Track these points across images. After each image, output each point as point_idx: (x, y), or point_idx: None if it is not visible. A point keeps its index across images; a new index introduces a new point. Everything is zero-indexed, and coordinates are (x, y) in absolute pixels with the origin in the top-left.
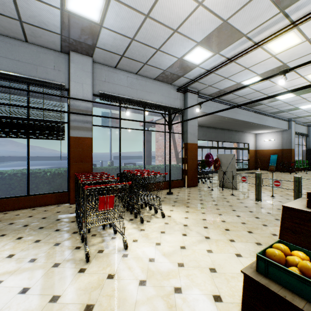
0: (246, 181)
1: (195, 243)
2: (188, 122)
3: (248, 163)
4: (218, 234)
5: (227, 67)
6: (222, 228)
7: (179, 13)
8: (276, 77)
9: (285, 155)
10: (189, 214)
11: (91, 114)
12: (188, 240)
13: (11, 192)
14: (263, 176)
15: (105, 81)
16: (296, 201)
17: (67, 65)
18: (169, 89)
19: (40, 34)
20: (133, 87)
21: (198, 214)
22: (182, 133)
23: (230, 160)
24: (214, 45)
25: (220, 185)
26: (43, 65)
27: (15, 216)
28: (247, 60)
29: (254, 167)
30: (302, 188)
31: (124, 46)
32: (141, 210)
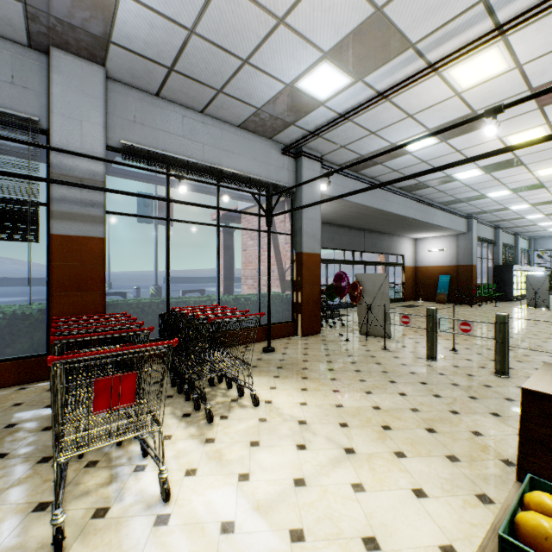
0: (410, 323)
1: (326, 468)
2: (303, 213)
3: (402, 289)
4: (370, 441)
5: (376, 111)
6: (376, 425)
7: None
8: (458, 136)
9: (462, 276)
10: (309, 395)
11: (100, 188)
12: (310, 460)
13: None
14: None
15: (134, 122)
16: (543, 375)
17: (45, 78)
18: (267, 149)
19: None
20: (196, 139)
21: (326, 394)
22: (293, 235)
23: (378, 285)
24: (354, 62)
25: (361, 331)
26: None
27: None
28: (412, 99)
29: (413, 297)
30: None
31: (173, 46)
32: (209, 390)
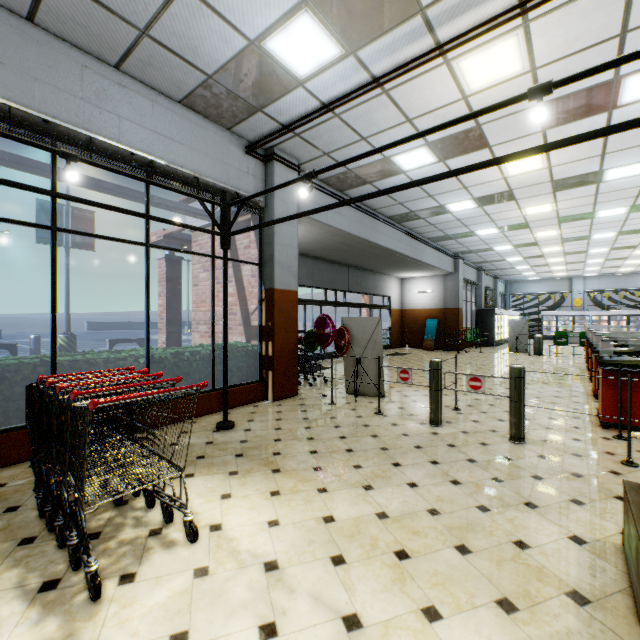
0: (410, 379)
1: None
2: (275, 236)
3: (389, 335)
4: (383, 591)
5: (370, 107)
6: (387, 552)
7: None
8: (458, 156)
9: (449, 320)
10: (283, 504)
11: None
12: None
13: None
14: (418, 360)
15: None
16: None
17: None
18: (225, 143)
19: None
20: (108, 107)
21: (309, 498)
22: (262, 265)
23: (370, 331)
24: (346, 22)
25: (348, 390)
26: None
27: None
28: (413, 96)
29: (400, 343)
30: (492, 384)
31: None
32: (113, 514)
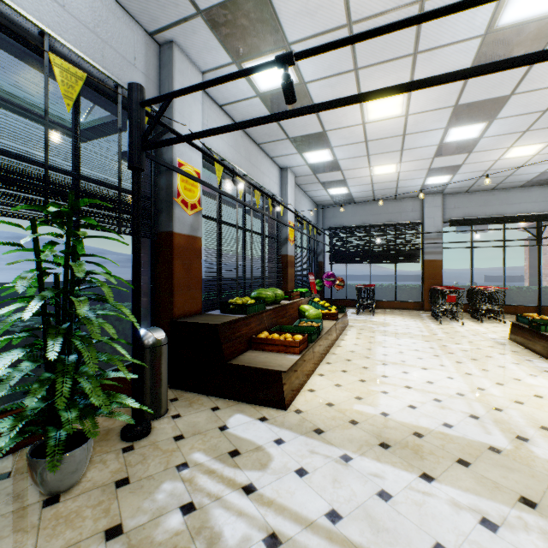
0: None
1: None
2: None
3: None
4: None
5: None
6: None
7: (517, 162)
8: None
9: None
10: None
11: (441, 242)
12: None
13: (385, 297)
14: None
15: (454, 208)
16: None
17: (421, 205)
18: (546, 192)
19: (405, 195)
20: (488, 204)
21: None
22: None
23: None
24: None
25: None
26: (404, 211)
27: (392, 311)
28: None
29: None
30: None
31: (471, 183)
32: (486, 320)
